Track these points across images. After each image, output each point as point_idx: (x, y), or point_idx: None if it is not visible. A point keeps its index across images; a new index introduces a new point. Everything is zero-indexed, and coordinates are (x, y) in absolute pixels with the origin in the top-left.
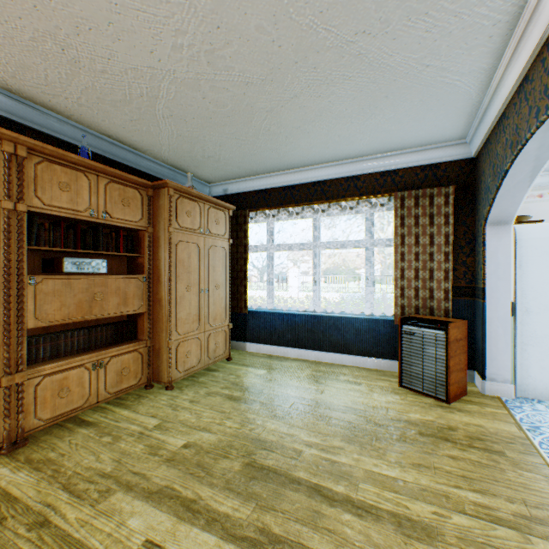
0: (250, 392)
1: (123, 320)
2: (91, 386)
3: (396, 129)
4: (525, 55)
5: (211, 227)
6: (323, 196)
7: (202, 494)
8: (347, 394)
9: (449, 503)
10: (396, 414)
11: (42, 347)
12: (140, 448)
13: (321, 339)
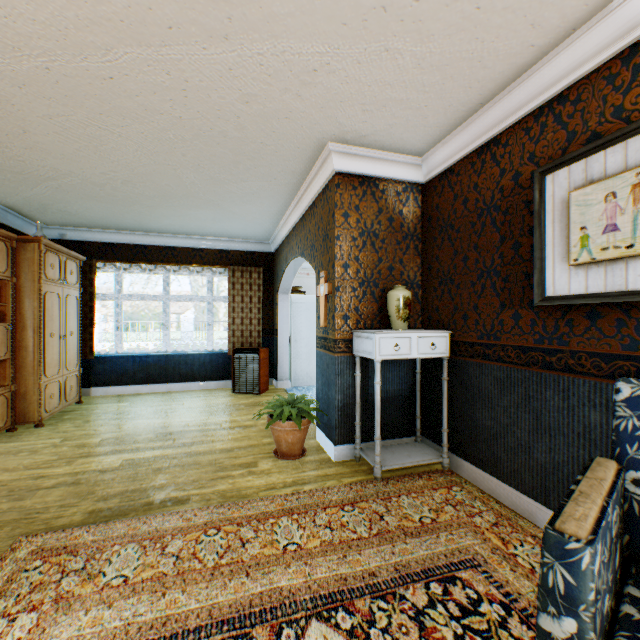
0: (126, 414)
1: None
2: None
3: (232, 230)
4: (288, 228)
5: (68, 277)
6: (175, 259)
7: (140, 445)
8: (202, 401)
9: (260, 419)
10: (234, 403)
11: None
12: (67, 448)
13: (173, 373)
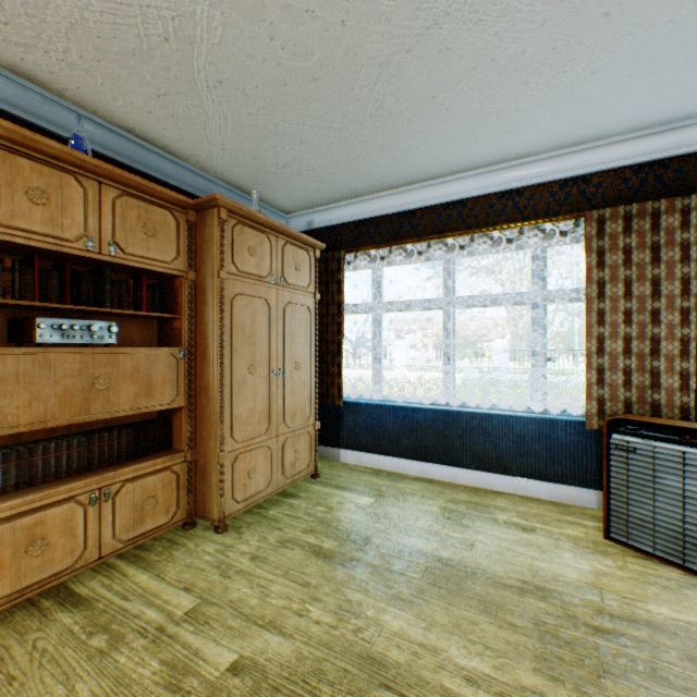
0: (349, 541)
1: (150, 418)
2: (87, 533)
3: (604, 93)
4: None
5: (288, 274)
6: (462, 224)
7: None
8: (517, 551)
9: None
10: (623, 605)
11: (1, 470)
12: (151, 669)
13: (457, 448)
